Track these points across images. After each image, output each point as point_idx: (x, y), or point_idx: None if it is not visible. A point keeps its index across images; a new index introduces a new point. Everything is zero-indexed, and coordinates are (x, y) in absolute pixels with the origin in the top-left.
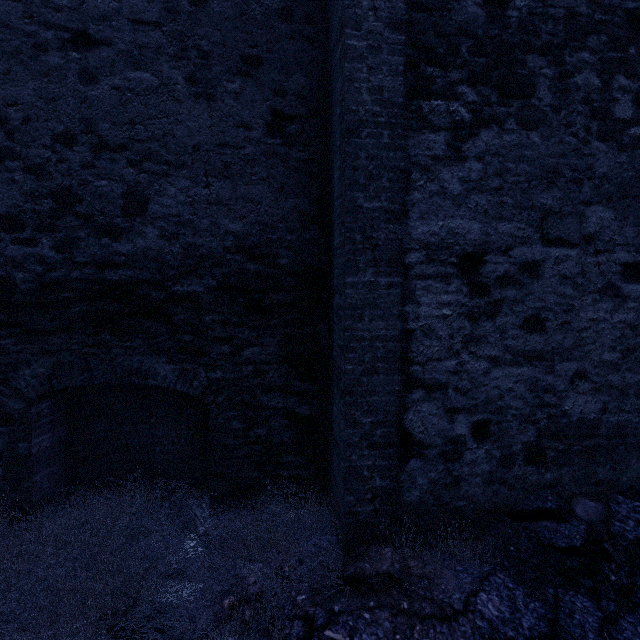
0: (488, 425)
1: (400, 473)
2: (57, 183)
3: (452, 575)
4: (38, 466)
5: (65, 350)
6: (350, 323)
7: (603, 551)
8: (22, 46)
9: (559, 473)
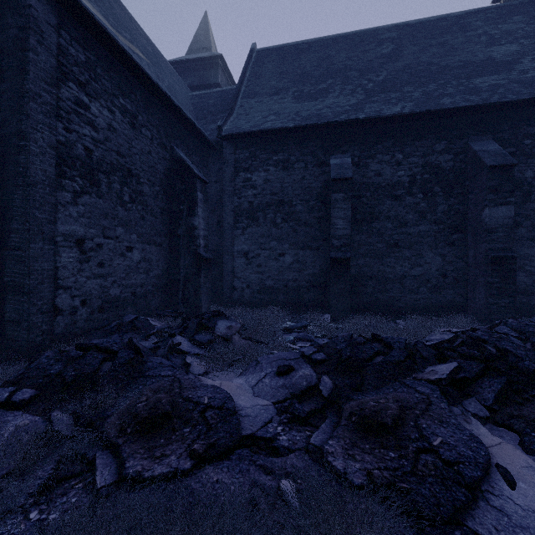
0: (86, 301)
1: (54, 322)
2: None
3: None
4: None
5: None
6: (32, 264)
7: (121, 324)
8: None
9: (109, 314)
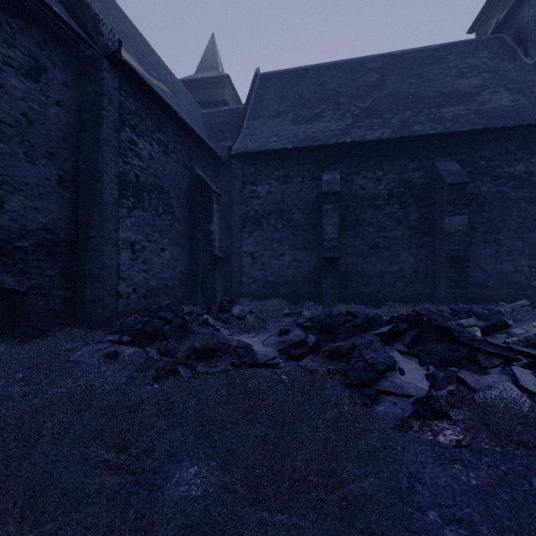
0: (136, 289)
1: (117, 303)
2: None
3: None
4: None
5: None
6: (106, 261)
7: (161, 306)
8: None
9: (150, 300)
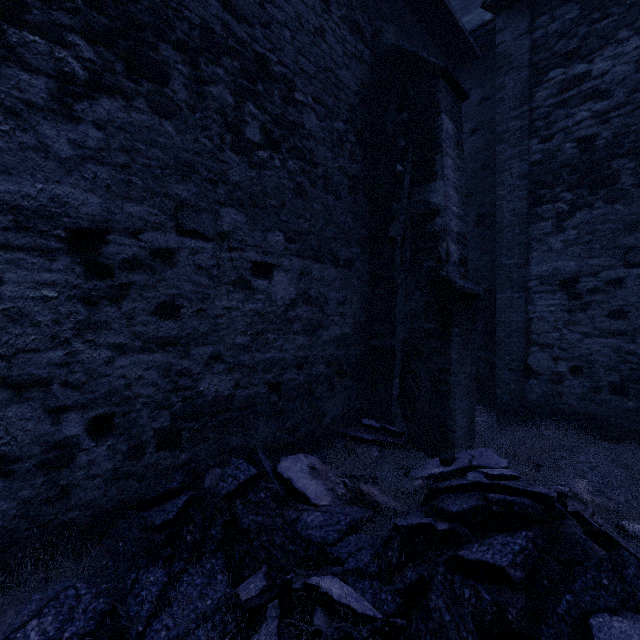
0: (112, 418)
1: None
2: None
3: (15, 612)
4: None
5: None
6: None
7: (188, 516)
8: None
9: (195, 451)
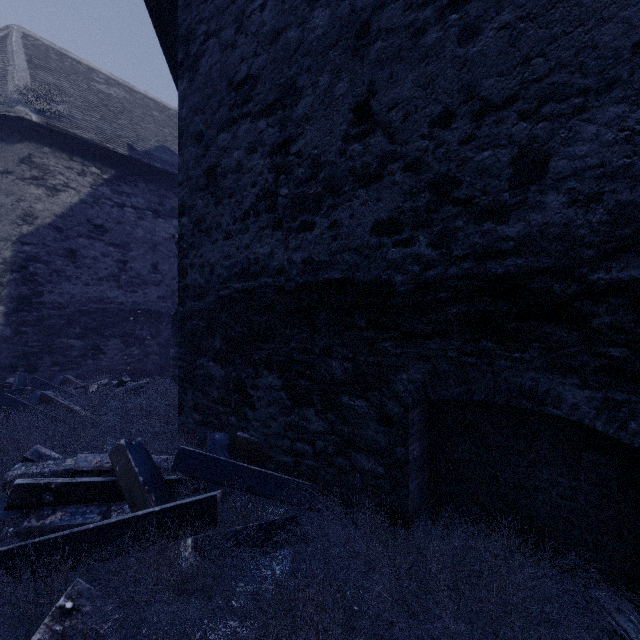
0: None
1: None
2: (434, 172)
3: None
4: (411, 474)
5: (440, 357)
6: None
7: None
8: (402, 42)
9: None
